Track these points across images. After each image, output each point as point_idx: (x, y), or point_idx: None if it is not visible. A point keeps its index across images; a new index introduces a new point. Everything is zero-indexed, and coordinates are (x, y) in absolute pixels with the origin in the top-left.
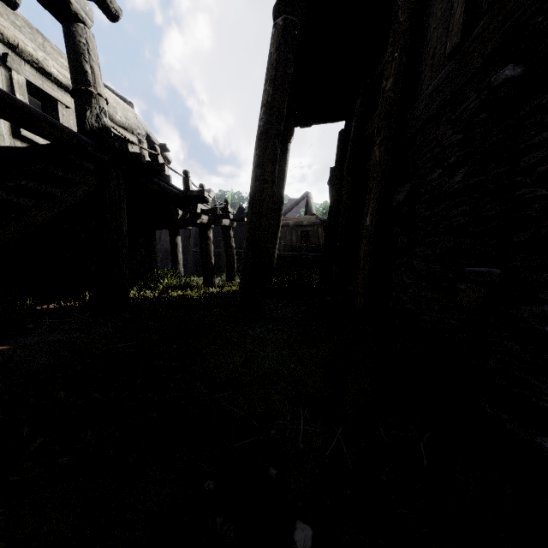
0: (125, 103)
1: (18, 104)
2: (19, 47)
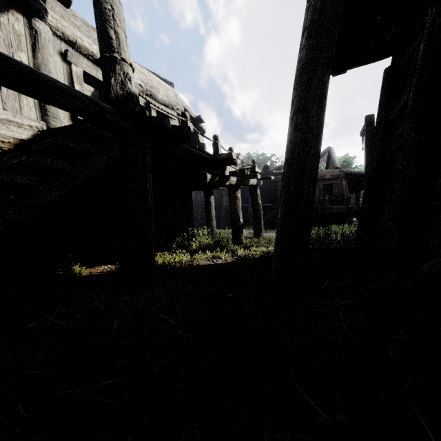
0: (166, 83)
1: (22, 68)
2: (77, 43)
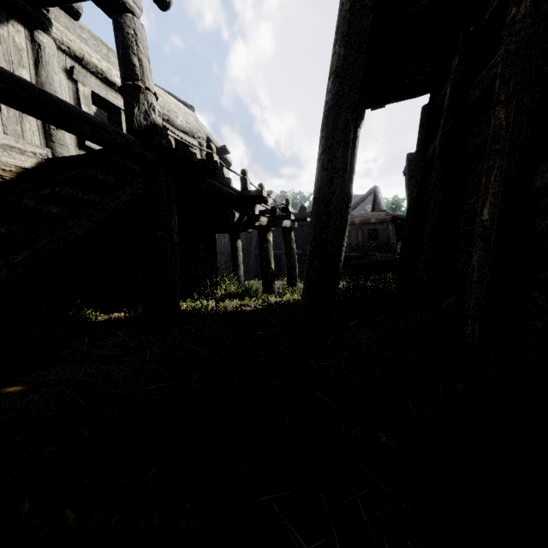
0: (186, 107)
1: (53, 100)
2: (84, 59)
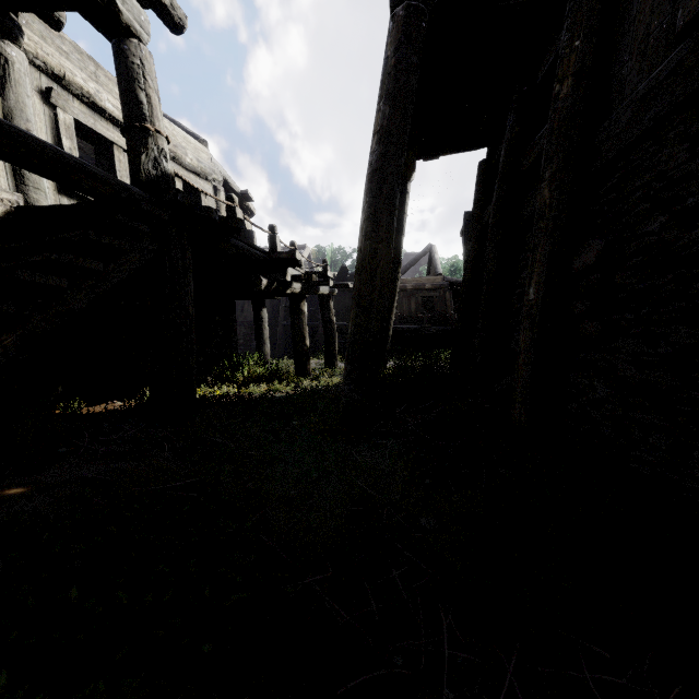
0: (197, 141)
1: (48, 150)
2: (66, 78)
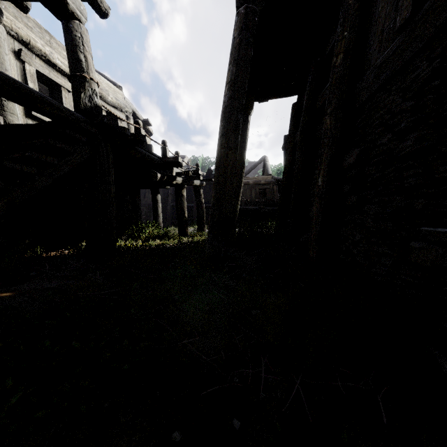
0: (115, 86)
1: (23, 88)
2: (30, 44)
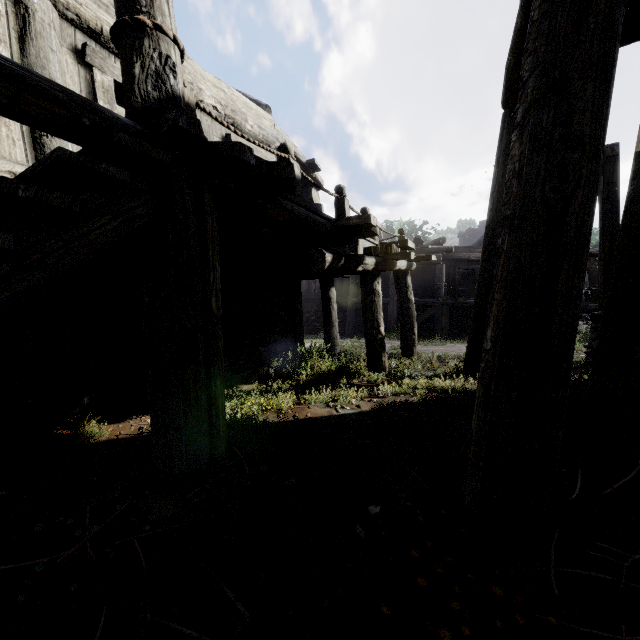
0: (259, 107)
1: None
2: (104, 34)
